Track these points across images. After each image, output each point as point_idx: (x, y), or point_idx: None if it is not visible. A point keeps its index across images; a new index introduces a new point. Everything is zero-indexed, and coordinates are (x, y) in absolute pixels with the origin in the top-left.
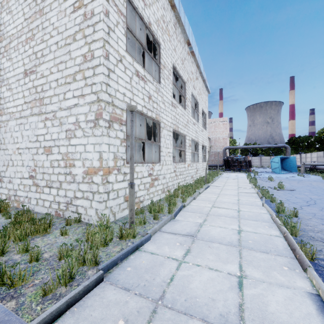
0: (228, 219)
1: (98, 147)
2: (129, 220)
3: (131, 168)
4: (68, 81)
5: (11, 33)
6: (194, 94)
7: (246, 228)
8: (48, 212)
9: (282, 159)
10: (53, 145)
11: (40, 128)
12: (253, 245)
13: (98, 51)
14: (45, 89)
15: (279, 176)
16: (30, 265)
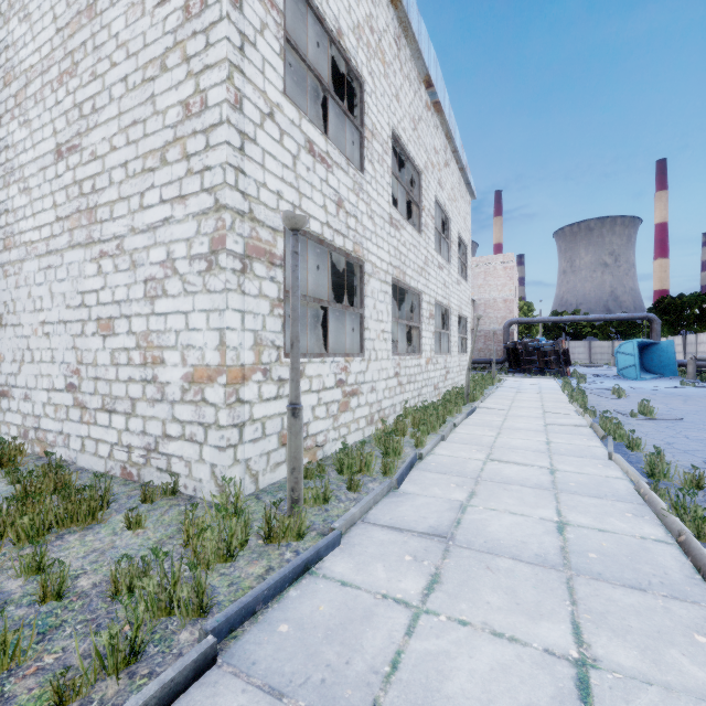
0: (529, 493)
1: (218, 317)
2: (289, 495)
3: (294, 368)
4: (149, 165)
5: (29, 63)
6: (440, 200)
7: (577, 516)
8: (106, 468)
9: (641, 347)
10: (117, 313)
11: (89, 277)
12: (601, 567)
13: (217, 91)
14: (100, 187)
15: (636, 386)
16: (40, 608)
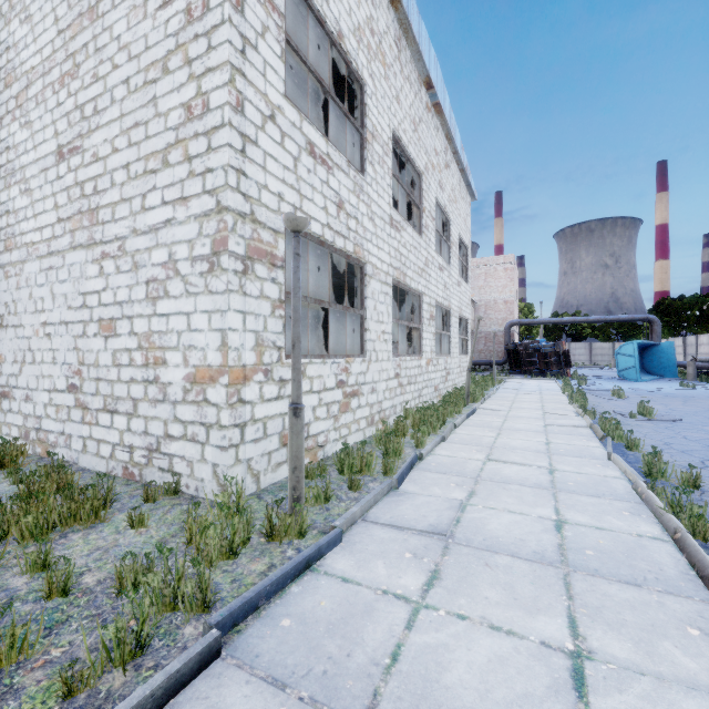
0: (528, 493)
1: (220, 318)
2: (291, 494)
3: (296, 368)
4: (151, 167)
5: (31, 64)
6: (440, 202)
7: (575, 515)
8: (108, 469)
9: (642, 349)
10: (119, 314)
11: (90, 278)
12: (598, 563)
13: (219, 93)
14: (102, 189)
15: (636, 387)
16: (46, 604)
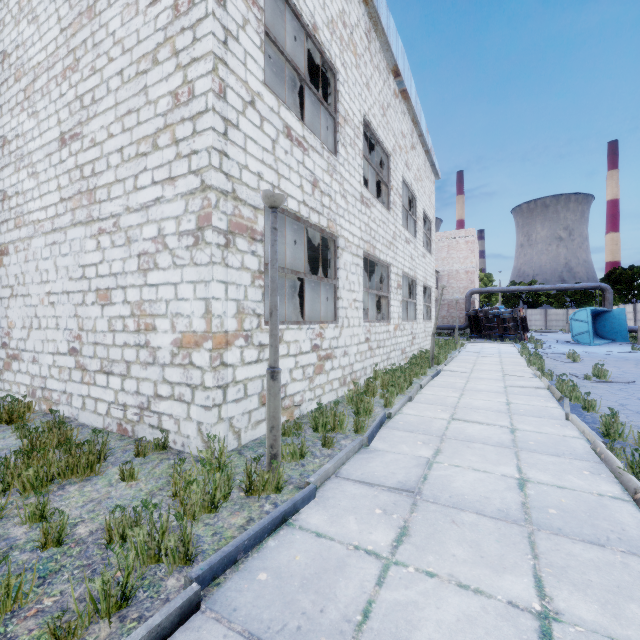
0: (491, 451)
1: (204, 288)
2: (268, 451)
3: (273, 334)
4: (142, 150)
5: (37, 60)
6: (407, 180)
7: (537, 473)
8: (104, 425)
9: (594, 315)
10: (114, 285)
11: (89, 252)
12: (561, 522)
13: (203, 81)
14: (99, 171)
15: (589, 350)
16: (42, 554)
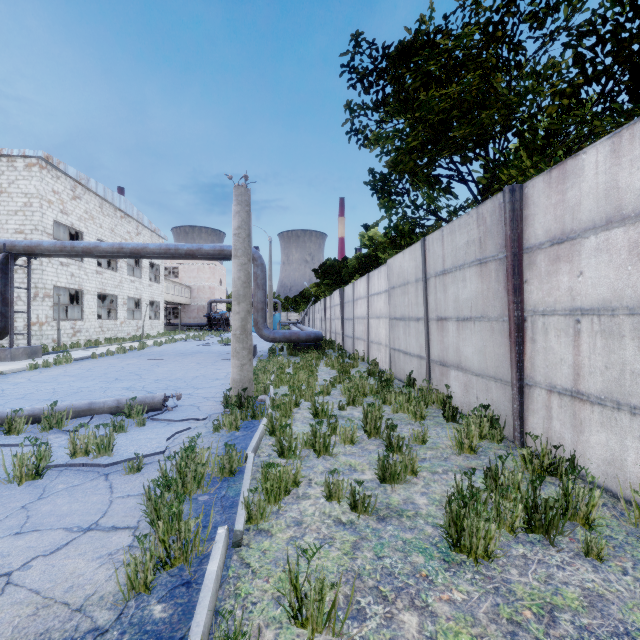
0: None
1: (37, 311)
2: (58, 345)
3: (59, 322)
4: None
5: None
6: None
7: None
8: None
9: None
10: None
11: None
12: None
13: (36, 262)
14: None
15: None
16: None
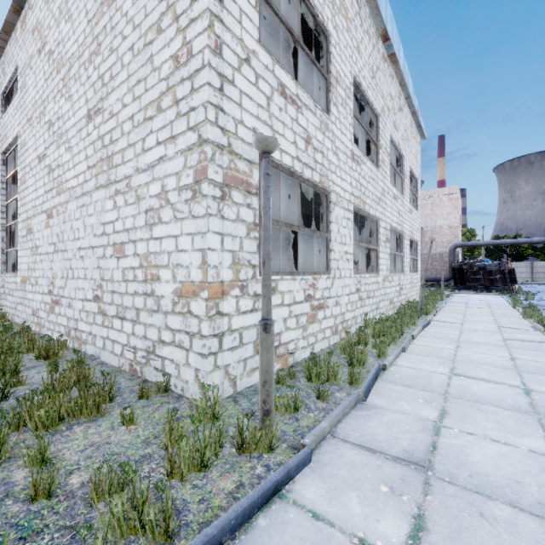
0: (507, 417)
1: (200, 239)
2: (261, 406)
3: (266, 285)
4: (148, 114)
5: (71, 52)
6: (394, 140)
7: None
8: (119, 364)
9: None
10: (126, 239)
11: (108, 211)
12: None
13: (200, 39)
14: (115, 139)
15: None
16: (32, 506)
